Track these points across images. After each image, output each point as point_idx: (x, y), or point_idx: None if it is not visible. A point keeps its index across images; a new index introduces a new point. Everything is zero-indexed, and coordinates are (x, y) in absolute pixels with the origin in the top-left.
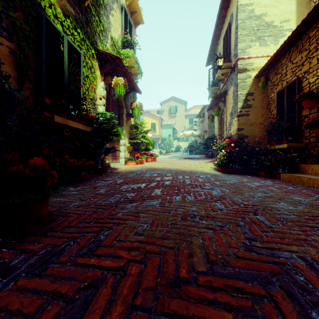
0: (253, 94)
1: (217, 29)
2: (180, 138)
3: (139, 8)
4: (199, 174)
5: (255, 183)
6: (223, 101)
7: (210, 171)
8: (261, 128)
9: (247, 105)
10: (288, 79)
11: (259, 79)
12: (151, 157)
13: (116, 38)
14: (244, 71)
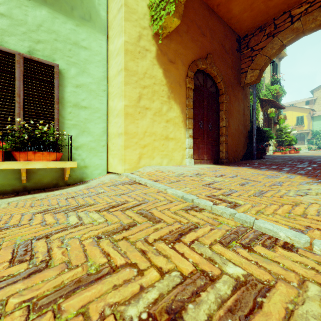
0: None
1: None
2: None
3: (283, 50)
4: None
5: None
6: None
7: None
8: None
9: None
10: None
11: None
12: (293, 150)
13: (267, 82)
14: None
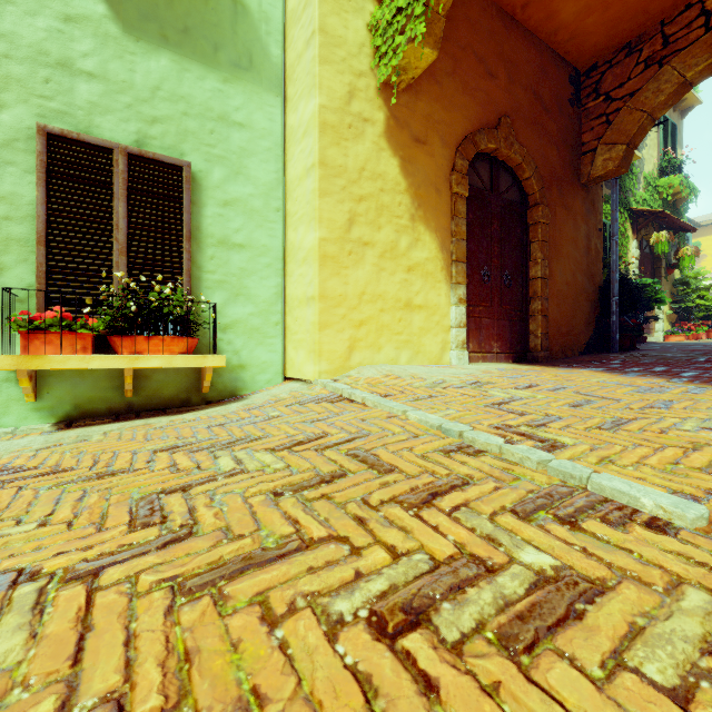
0: None
1: None
2: None
3: (692, 92)
4: None
5: None
6: None
7: None
8: None
9: None
10: None
11: None
12: None
13: (650, 170)
14: None
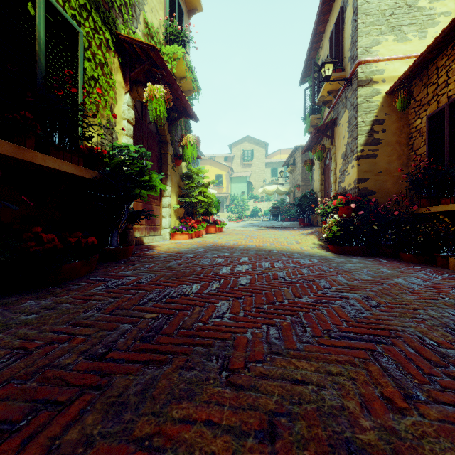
0: (384, 122)
1: (319, 22)
2: (258, 197)
3: None
4: (297, 256)
5: (412, 279)
6: (330, 136)
7: (314, 250)
8: (398, 179)
9: (374, 140)
10: (452, 92)
11: (397, 96)
12: (214, 225)
13: (155, 26)
14: (368, 83)
